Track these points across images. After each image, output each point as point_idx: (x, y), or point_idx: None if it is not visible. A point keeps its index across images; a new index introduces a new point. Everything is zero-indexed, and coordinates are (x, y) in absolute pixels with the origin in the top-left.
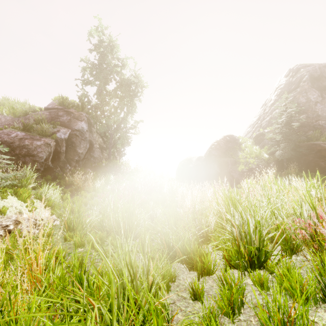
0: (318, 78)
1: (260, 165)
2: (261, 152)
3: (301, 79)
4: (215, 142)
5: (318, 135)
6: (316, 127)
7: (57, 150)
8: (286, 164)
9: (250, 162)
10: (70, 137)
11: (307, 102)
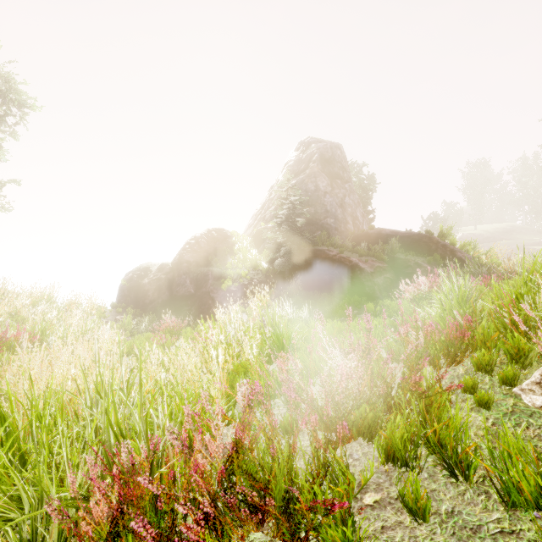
0: (329, 161)
1: (255, 279)
2: (258, 258)
3: (311, 157)
4: (192, 239)
5: (325, 238)
6: (324, 226)
7: None
8: (288, 278)
9: (242, 275)
10: None
11: (316, 191)
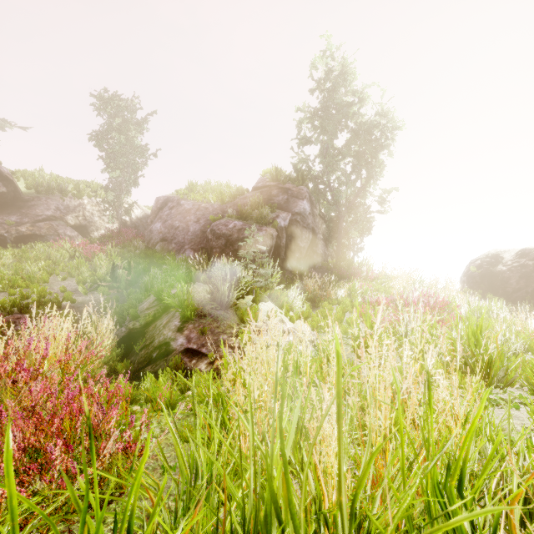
0: None
1: None
2: None
3: None
4: None
5: None
6: None
7: (277, 243)
8: None
9: None
10: (289, 224)
11: None
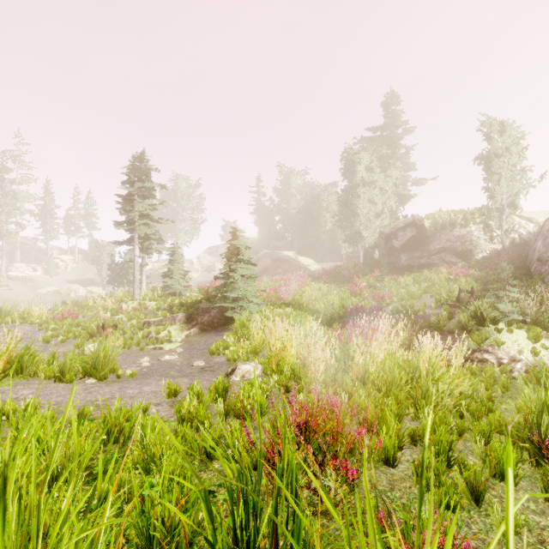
0: None
1: None
2: None
3: None
4: None
5: None
6: None
7: None
8: None
9: None
10: None
11: None
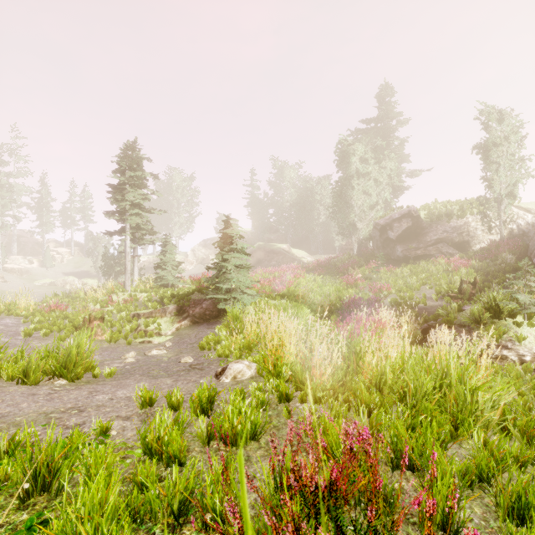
0: None
1: None
2: None
3: None
4: None
5: None
6: None
7: None
8: None
9: None
10: None
11: None
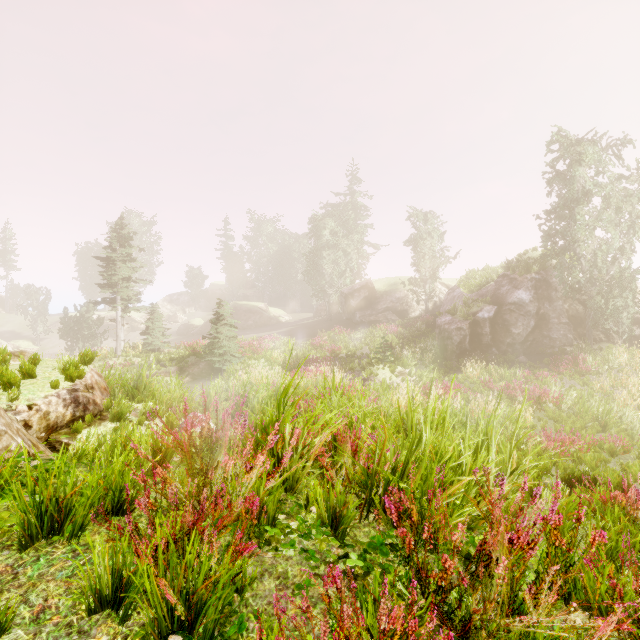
0: None
1: None
2: None
3: None
4: None
5: None
6: None
7: (478, 332)
8: None
9: None
10: (501, 314)
11: None
